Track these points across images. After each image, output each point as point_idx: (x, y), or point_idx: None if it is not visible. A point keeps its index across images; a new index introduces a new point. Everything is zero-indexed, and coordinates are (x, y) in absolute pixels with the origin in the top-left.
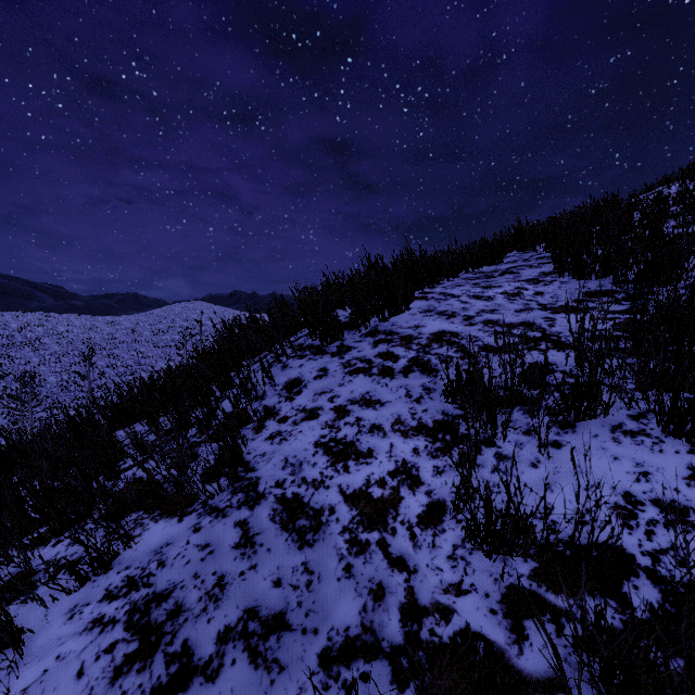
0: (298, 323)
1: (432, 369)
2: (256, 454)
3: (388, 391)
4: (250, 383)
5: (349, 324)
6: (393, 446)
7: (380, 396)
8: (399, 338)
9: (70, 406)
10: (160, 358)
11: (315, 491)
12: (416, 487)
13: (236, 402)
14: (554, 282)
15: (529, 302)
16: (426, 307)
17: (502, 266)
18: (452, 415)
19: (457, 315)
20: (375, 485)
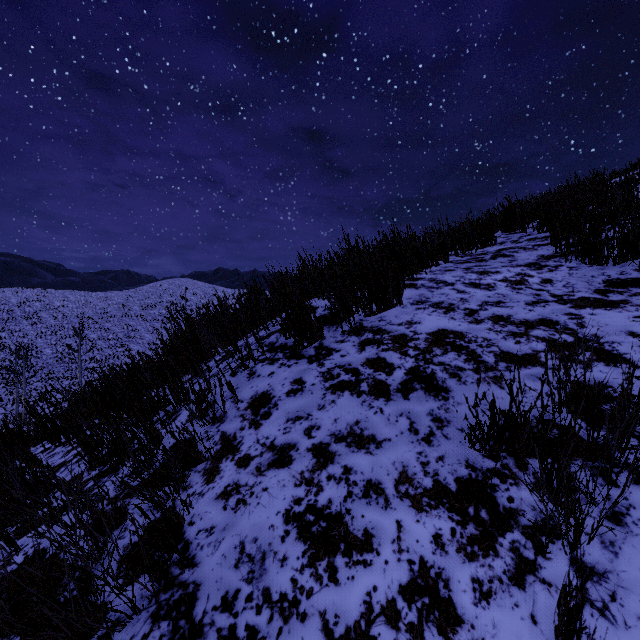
0: (271, 310)
1: (440, 387)
2: (201, 527)
3: (384, 421)
4: (205, 403)
5: (328, 317)
6: (402, 529)
7: (374, 430)
8: (390, 338)
9: (63, 376)
10: (148, 331)
11: (283, 624)
12: (451, 628)
13: (180, 437)
14: (560, 268)
15: (539, 292)
16: (417, 297)
17: (489, 248)
18: (481, 469)
19: (456, 308)
20: (380, 619)
